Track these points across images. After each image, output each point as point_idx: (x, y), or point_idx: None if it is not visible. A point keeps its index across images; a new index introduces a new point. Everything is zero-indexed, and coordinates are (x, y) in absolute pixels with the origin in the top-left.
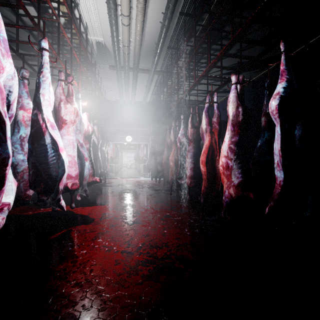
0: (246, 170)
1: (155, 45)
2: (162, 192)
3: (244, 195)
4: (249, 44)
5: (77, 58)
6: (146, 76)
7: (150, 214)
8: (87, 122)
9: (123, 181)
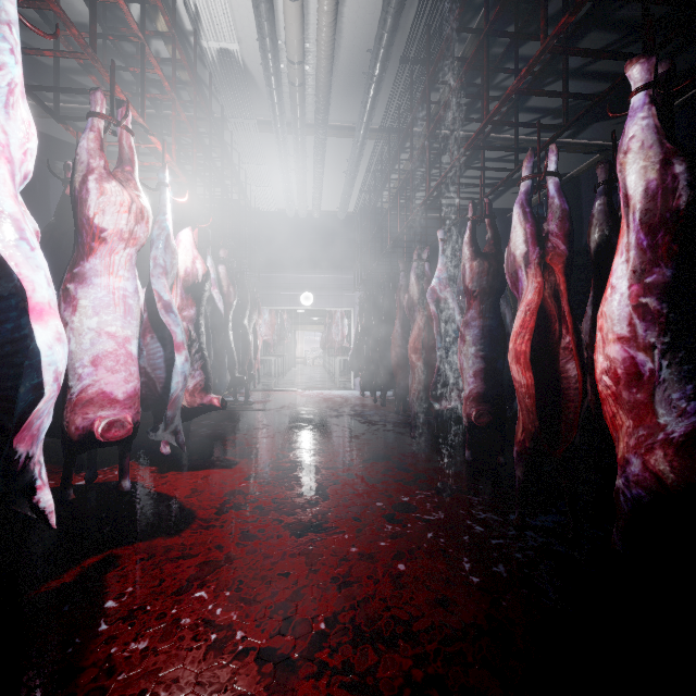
0: (691, 383)
1: (369, 58)
2: (385, 428)
3: (690, 474)
4: (621, 37)
5: (164, 80)
6: (346, 147)
7: (356, 499)
8: (194, 251)
9: (294, 398)
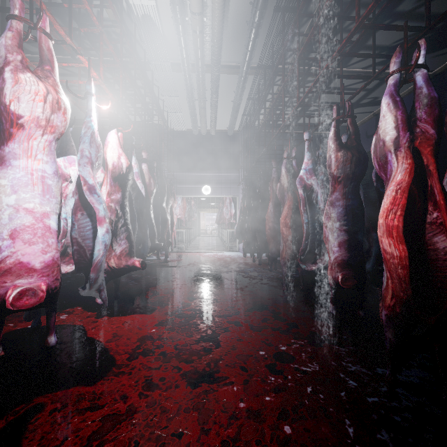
0: None
1: (251, 9)
2: (262, 282)
3: None
4: None
5: (92, 14)
6: (233, 81)
7: (242, 347)
8: (118, 150)
9: (197, 258)
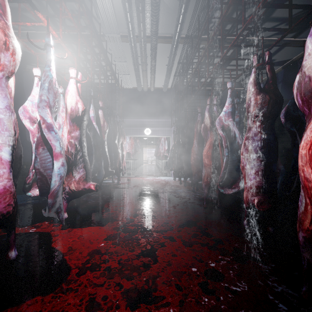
0: None
1: None
2: (190, 201)
3: None
4: None
5: None
6: (167, 49)
7: (177, 263)
8: (75, 96)
9: (140, 181)
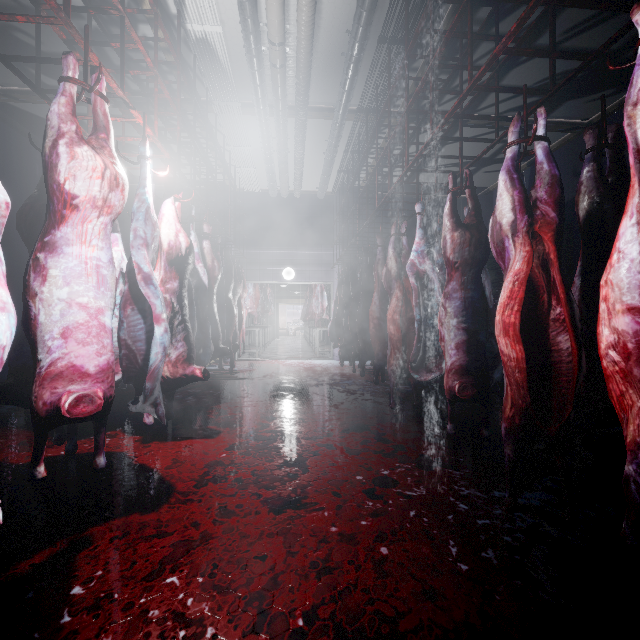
0: None
1: (348, 39)
2: (363, 398)
3: None
4: (598, 12)
5: (146, 55)
6: (325, 128)
7: (336, 472)
8: (177, 225)
9: (276, 367)
